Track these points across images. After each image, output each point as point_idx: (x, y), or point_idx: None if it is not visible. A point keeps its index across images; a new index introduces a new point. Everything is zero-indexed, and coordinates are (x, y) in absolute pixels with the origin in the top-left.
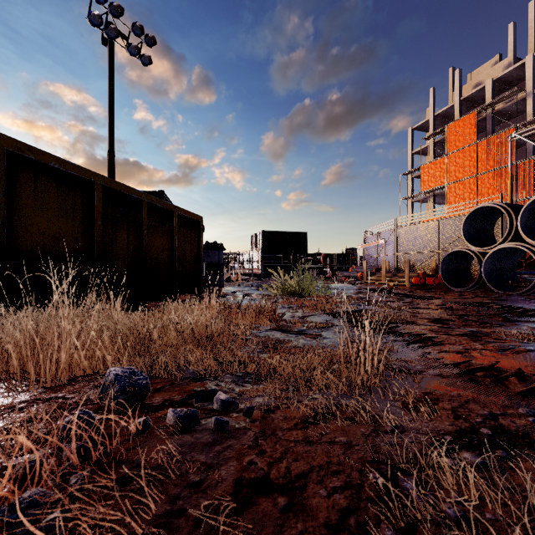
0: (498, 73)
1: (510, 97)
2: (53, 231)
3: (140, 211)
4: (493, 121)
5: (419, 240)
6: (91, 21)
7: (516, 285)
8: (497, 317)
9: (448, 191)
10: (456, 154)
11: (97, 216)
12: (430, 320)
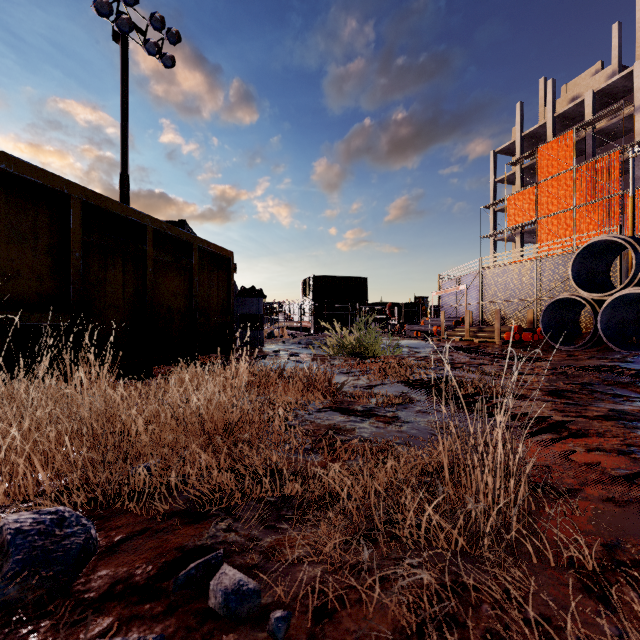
0: (600, 85)
1: (615, 112)
2: None
3: (142, 241)
4: (594, 142)
5: (510, 285)
6: (98, 9)
7: None
8: (633, 386)
9: (539, 227)
10: (548, 182)
11: (73, 245)
12: (545, 392)
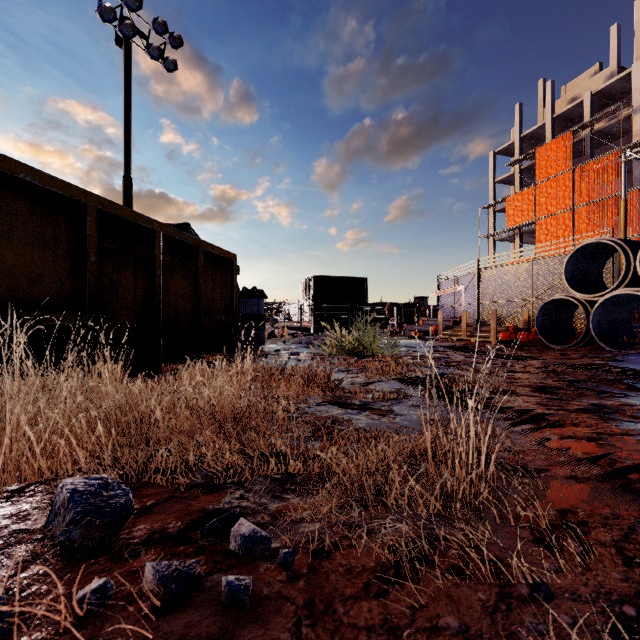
0: (598, 86)
1: (613, 114)
2: (25, 268)
3: (151, 246)
4: (593, 143)
5: (507, 286)
6: (102, 15)
7: (632, 342)
8: (618, 383)
9: (538, 227)
10: (547, 183)
11: (90, 250)
12: (533, 388)
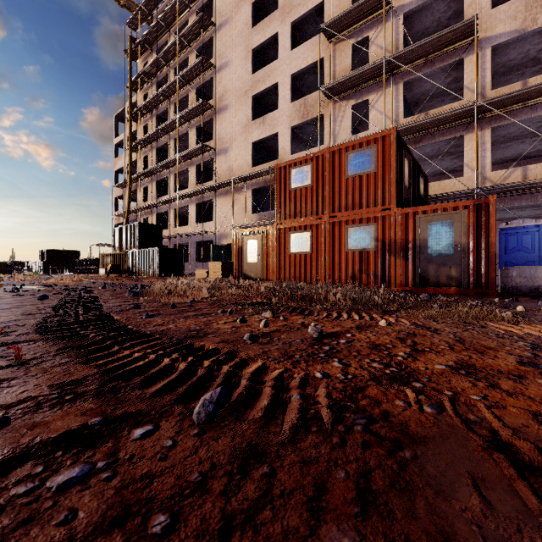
0: None
1: None
2: None
3: None
4: None
5: None
6: None
7: None
8: None
9: None
10: None
11: None
12: None
